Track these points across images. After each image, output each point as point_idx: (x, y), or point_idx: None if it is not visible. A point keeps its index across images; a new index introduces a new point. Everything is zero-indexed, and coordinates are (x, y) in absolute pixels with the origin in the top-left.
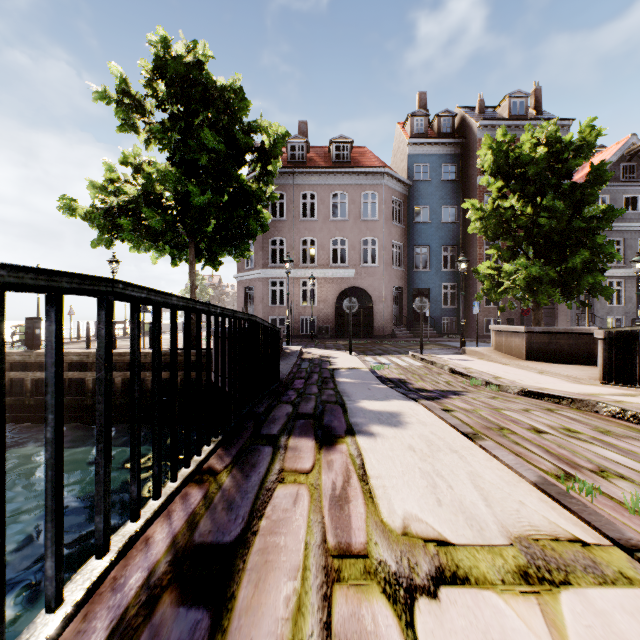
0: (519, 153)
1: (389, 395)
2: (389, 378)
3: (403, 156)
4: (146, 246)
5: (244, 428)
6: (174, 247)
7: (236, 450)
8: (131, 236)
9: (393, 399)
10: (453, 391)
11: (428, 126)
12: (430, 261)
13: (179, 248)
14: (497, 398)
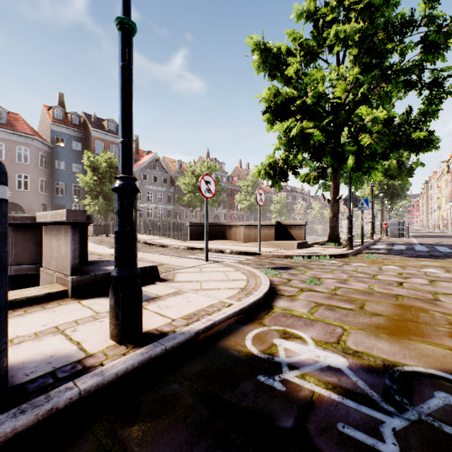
0: (97, 163)
1: None
2: None
3: (48, 128)
4: None
5: None
6: None
7: None
8: None
9: None
10: None
11: (65, 115)
12: (66, 191)
13: None
14: None
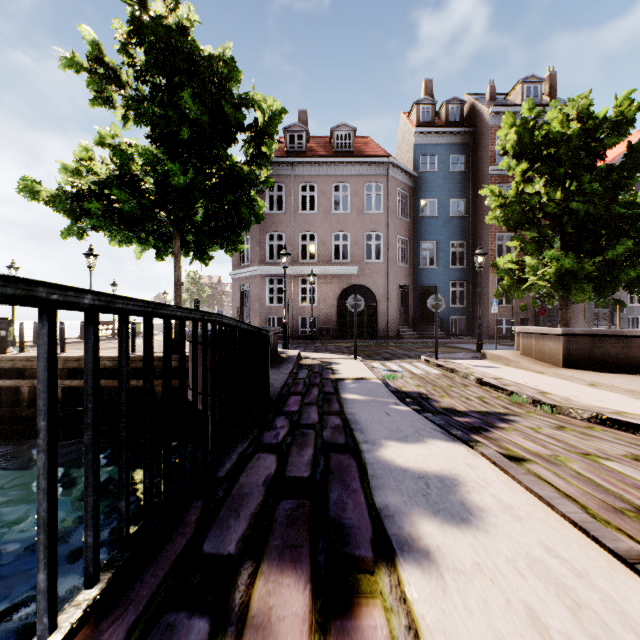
0: (548, 130)
1: (420, 428)
2: (406, 392)
3: (408, 146)
4: (127, 238)
5: (176, 530)
6: (158, 239)
7: (118, 639)
8: (100, 222)
9: (430, 438)
10: (495, 414)
11: (435, 115)
12: (437, 257)
13: (164, 240)
14: (566, 429)
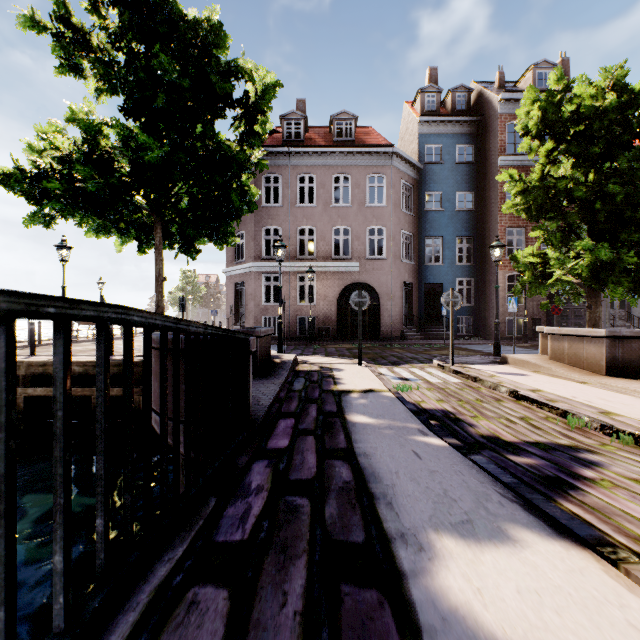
0: (578, 103)
1: (481, 493)
2: (427, 410)
3: (412, 137)
4: (105, 228)
5: None
6: (140, 230)
7: None
8: (61, 205)
9: (512, 526)
10: (561, 448)
11: (440, 104)
12: (443, 254)
13: (145, 231)
14: None
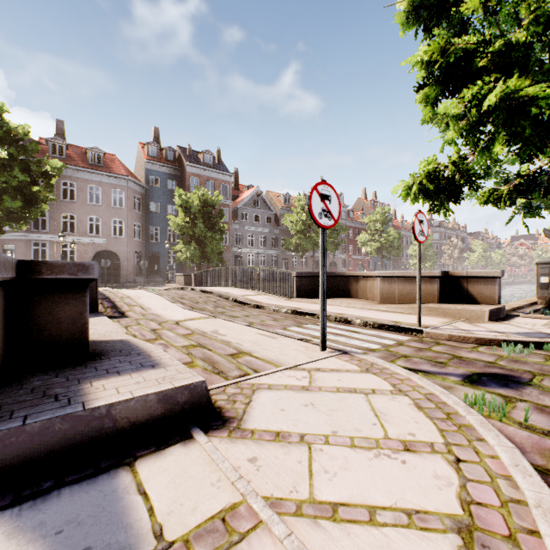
0: (189, 201)
1: None
2: None
3: (143, 167)
4: None
5: None
6: None
7: None
8: None
9: None
10: None
11: (160, 151)
12: (160, 237)
13: None
14: None
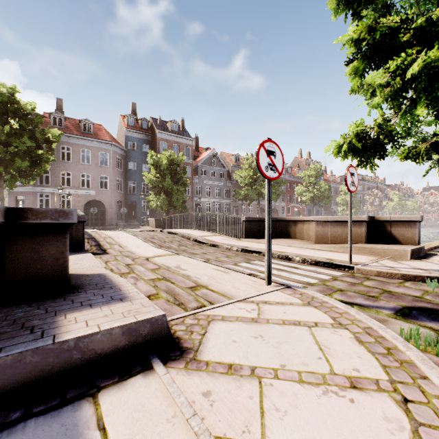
0: (159, 160)
1: None
2: None
3: (123, 134)
4: None
5: None
6: None
7: None
8: None
9: None
10: None
11: (137, 122)
12: (137, 189)
13: None
14: None
